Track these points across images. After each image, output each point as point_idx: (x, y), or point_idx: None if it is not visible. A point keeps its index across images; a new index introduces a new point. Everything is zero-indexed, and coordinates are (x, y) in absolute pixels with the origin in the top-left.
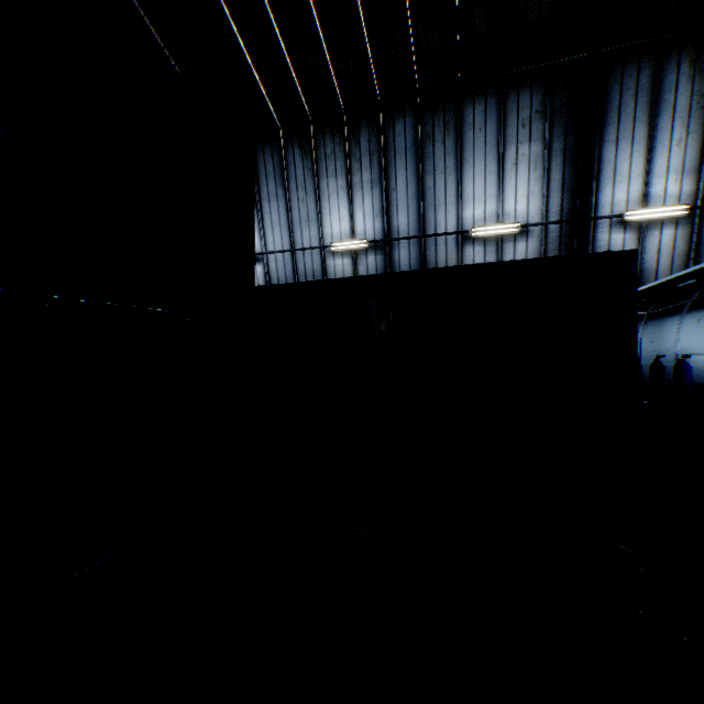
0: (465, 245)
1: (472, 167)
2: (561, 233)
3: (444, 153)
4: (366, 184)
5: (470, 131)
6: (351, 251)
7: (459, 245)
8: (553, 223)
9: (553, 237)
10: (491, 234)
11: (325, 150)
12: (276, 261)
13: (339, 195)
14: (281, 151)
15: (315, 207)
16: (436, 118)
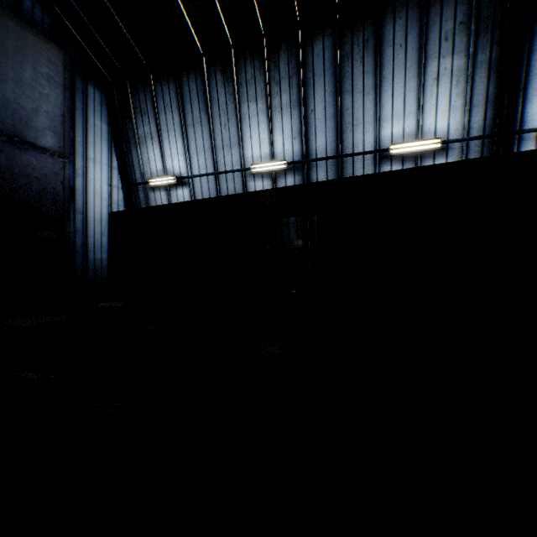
0: (383, 164)
1: (391, 85)
2: (483, 149)
3: (363, 72)
4: (285, 107)
5: (389, 48)
6: (271, 173)
7: (376, 164)
8: (476, 138)
9: (474, 153)
10: (410, 151)
11: (245, 75)
12: (201, 184)
13: (259, 119)
14: (204, 78)
15: (236, 131)
16: (355, 36)
